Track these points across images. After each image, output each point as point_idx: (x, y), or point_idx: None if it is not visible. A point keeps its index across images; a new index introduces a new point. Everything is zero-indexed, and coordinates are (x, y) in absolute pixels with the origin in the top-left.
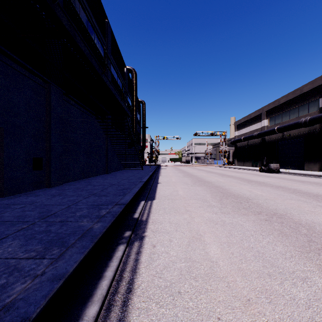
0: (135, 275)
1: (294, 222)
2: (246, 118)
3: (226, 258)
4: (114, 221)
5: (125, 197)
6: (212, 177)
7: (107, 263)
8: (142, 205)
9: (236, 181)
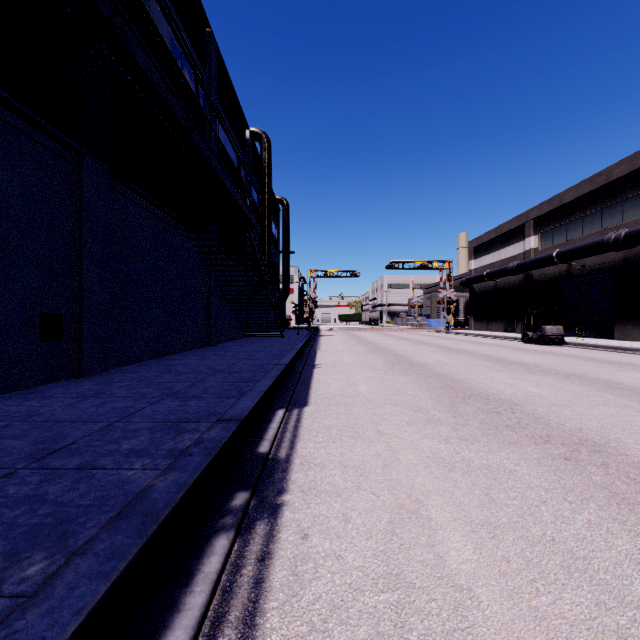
0: (250, 639)
1: (632, 463)
2: (492, 234)
3: (492, 575)
4: (208, 467)
5: (241, 401)
6: (427, 355)
7: (178, 599)
8: (279, 420)
9: (478, 362)
